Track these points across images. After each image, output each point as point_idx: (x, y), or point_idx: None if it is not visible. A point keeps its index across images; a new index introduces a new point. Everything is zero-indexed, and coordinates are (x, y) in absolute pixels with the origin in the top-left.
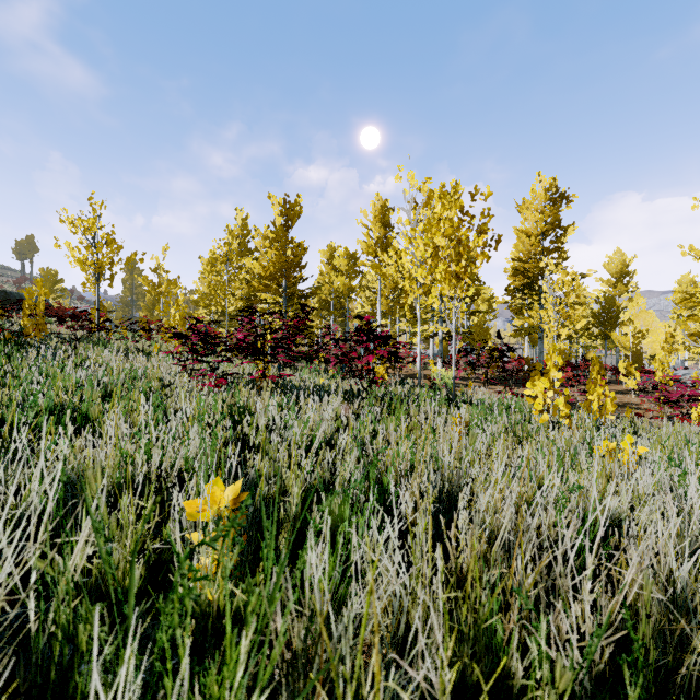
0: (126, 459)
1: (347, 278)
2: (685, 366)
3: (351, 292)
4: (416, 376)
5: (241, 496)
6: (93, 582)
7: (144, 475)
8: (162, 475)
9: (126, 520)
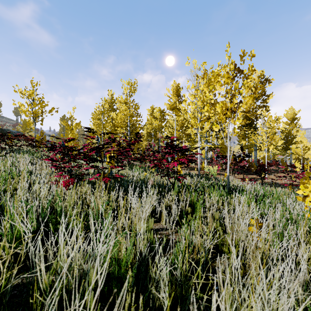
0: None
1: (159, 121)
2: None
3: (162, 128)
4: (193, 169)
5: None
6: None
7: None
8: None
9: None
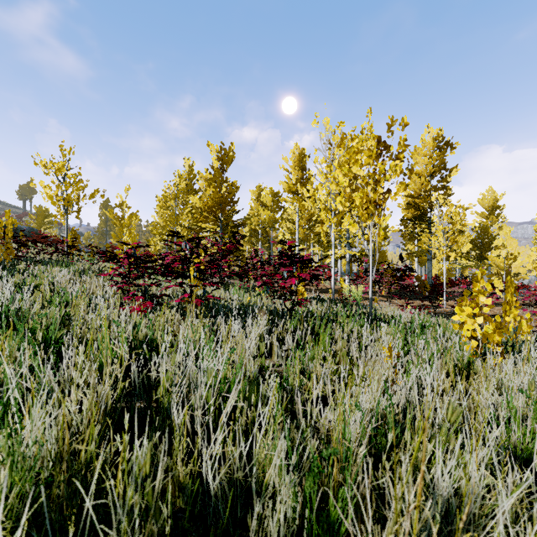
0: None
1: (271, 212)
2: None
3: (275, 223)
4: (327, 291)
5: None
6: None
7: None
8: None
9: None
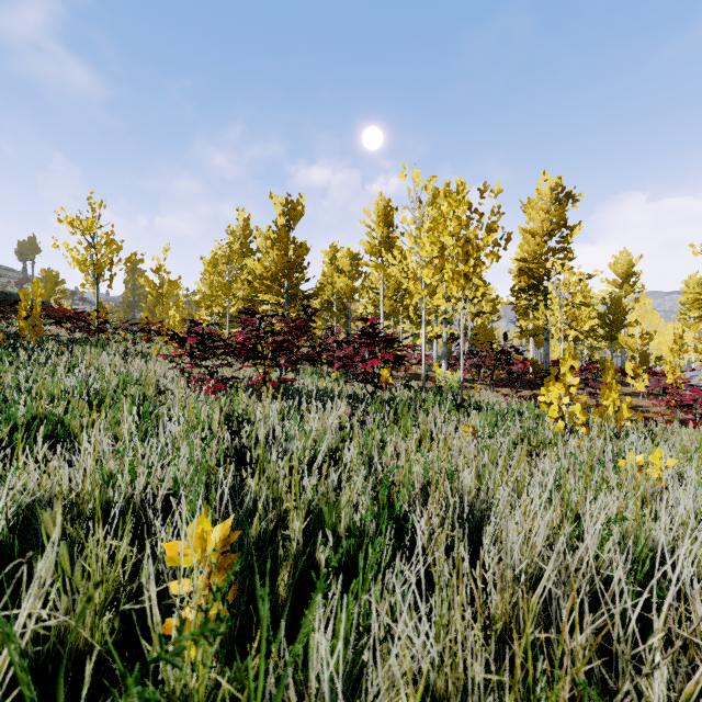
0: (106, 482)
1: (349, 279)
2: (692, 368)
3: (354, 293)
4: (419, 378)
5: (231, 536)
6: (51, 645)
7: (129, 497)
8: (146, 500)
9: (94, 566)
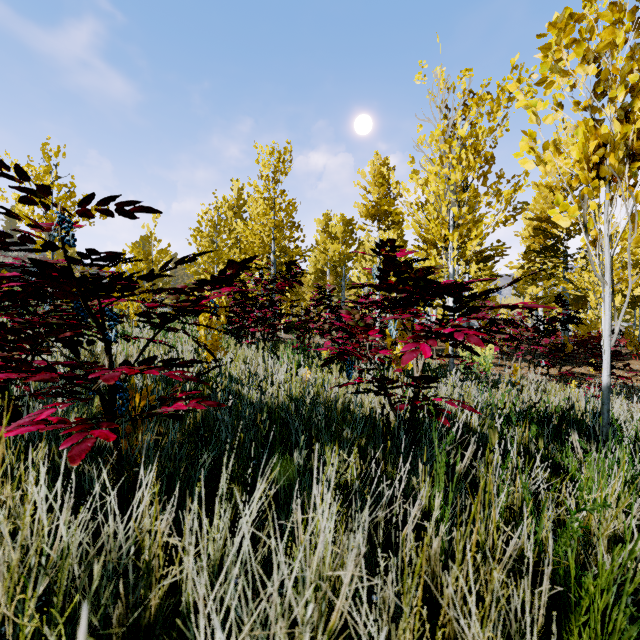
0: None
1: (343, 245)
2: None
3: (348, 260)
4: None
5: None
6: None
7: None
8: None
9: None
